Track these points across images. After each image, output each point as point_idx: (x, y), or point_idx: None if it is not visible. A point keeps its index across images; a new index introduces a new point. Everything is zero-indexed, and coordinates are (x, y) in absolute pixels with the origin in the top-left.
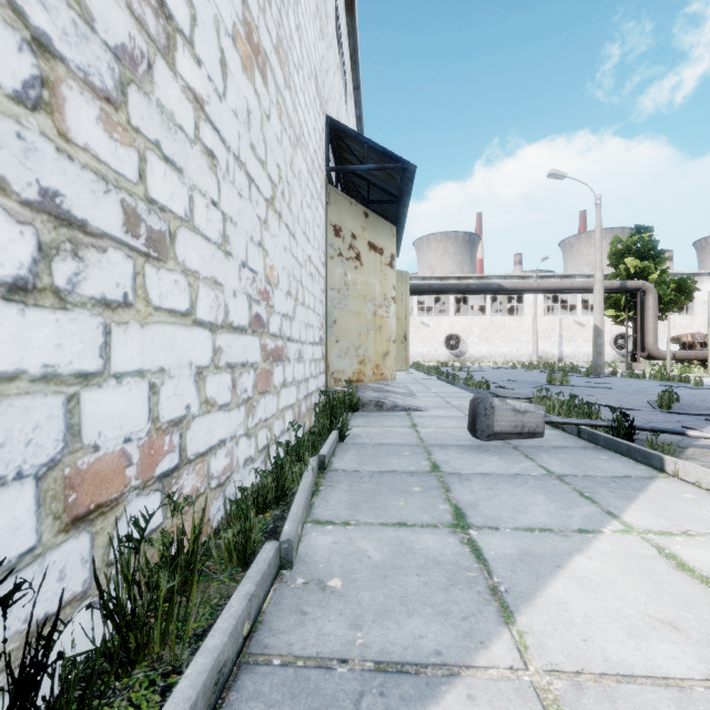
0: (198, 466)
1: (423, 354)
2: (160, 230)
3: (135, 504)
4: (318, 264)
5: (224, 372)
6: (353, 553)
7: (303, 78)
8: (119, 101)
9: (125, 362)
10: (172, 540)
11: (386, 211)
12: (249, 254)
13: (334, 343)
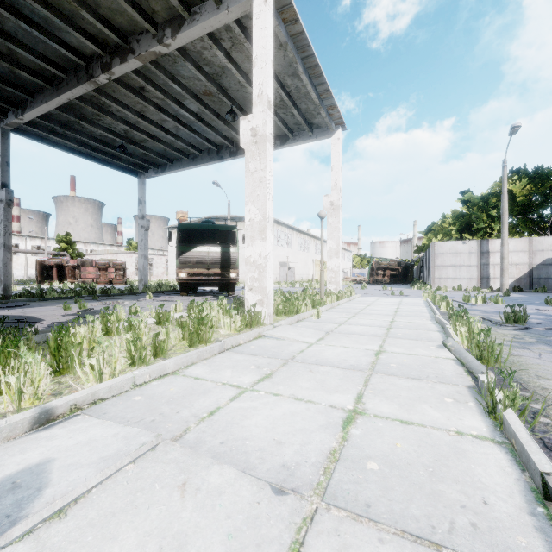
0: None
1: None
2: None
3: None
4: None
5: None
6: None
7: None
8: None
9: None
10: None
11: None
12: None
13: None
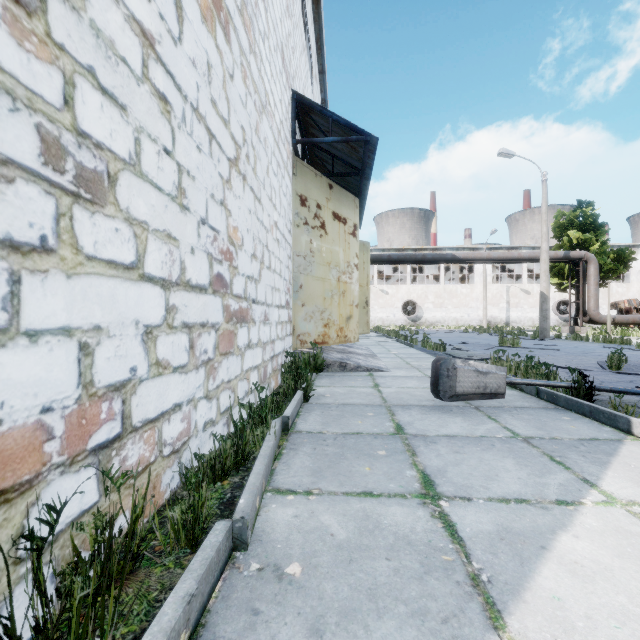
0: (146, 434)
1: (382, 319)
2: (95, 169)
3: (59, 484)
4: (285, 231)
5: (180, 332)
6: (315, 529)
7: (269, 48)
8: (33, 6)
9: (43, 317)
10: (105, 524)
11: (349, 184)
12: (209, 211)
13: (300, 307)
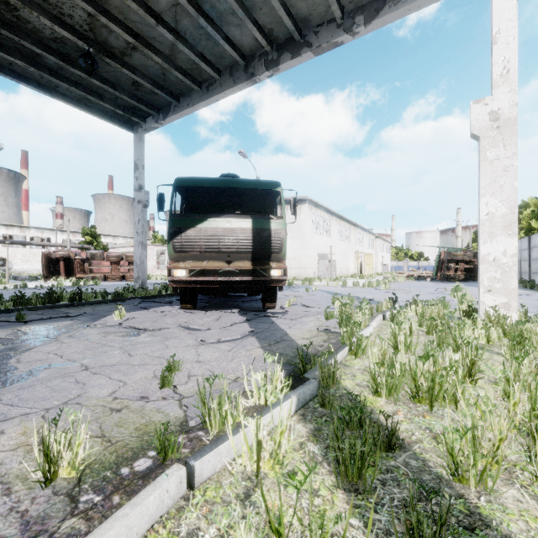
0: None
1: None
2: None
3: None
4: None
5: None
6: None
7: None
8: None
9: None
10: None
11: None
12: None
13: None
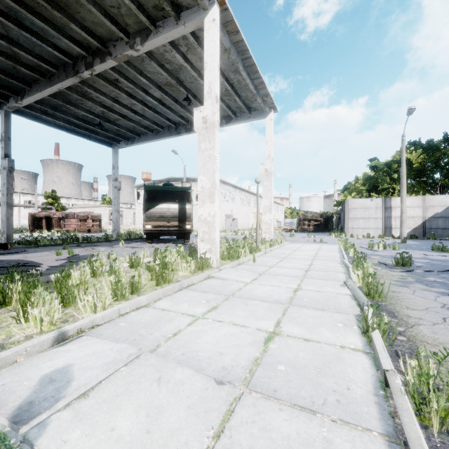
0: None
1: None
2: None
3: None
4: None
5: None
6: None
7: None
8: None
9: None
10: None
11: None
12: None
13: None
